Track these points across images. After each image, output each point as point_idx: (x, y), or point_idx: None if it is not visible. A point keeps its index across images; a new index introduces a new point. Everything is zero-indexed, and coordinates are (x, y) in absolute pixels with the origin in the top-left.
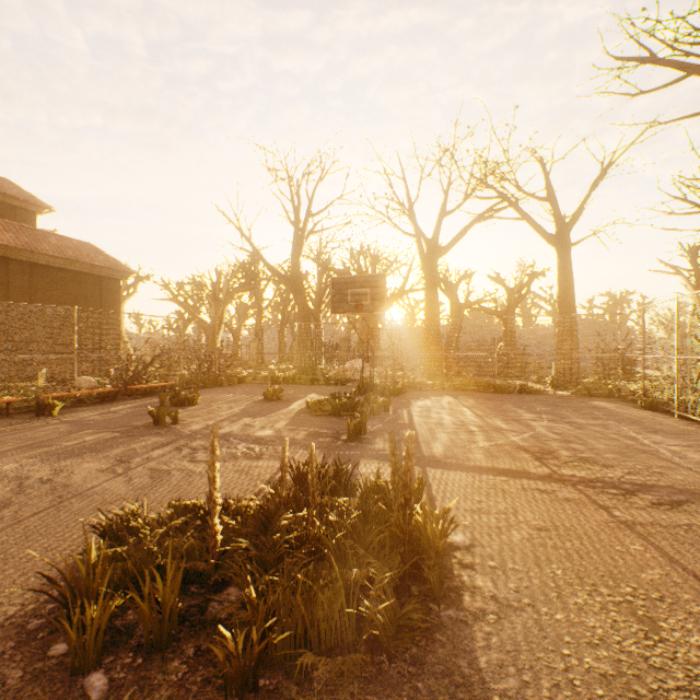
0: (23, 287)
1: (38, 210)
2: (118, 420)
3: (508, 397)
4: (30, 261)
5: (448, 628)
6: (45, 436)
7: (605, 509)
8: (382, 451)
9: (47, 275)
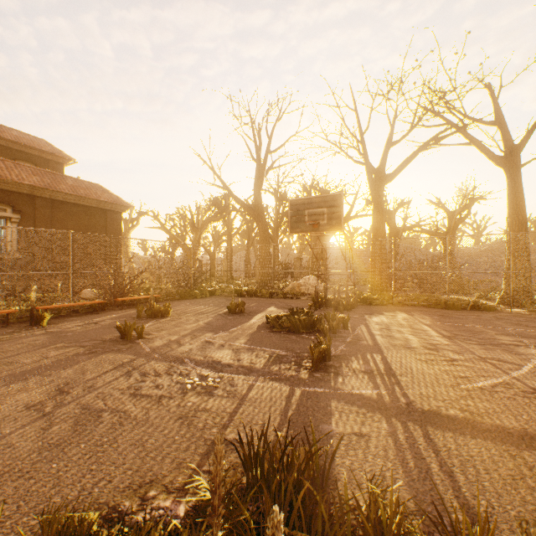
0: (46, 218)
1: (65, 162)
2: (93, 332)
3: (463, 314)
4: (51, 198)
5: None
6: (16, 350)
7: None
8: (355, 388)
9: (64, 209)
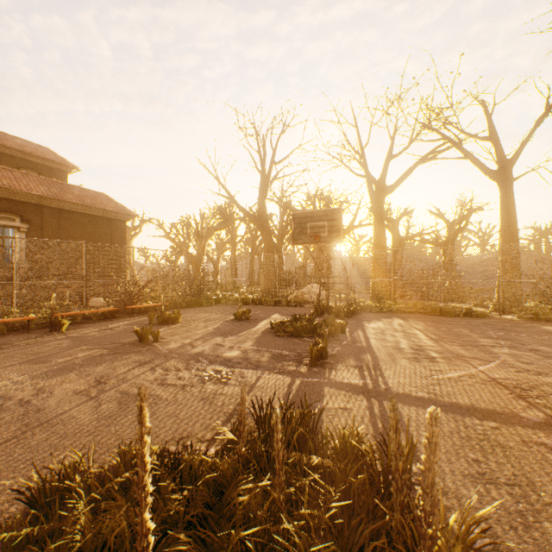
0: (53, 227)
1: (68, 170)
2: (111, 337)
3: (455, 320)
4: (58, 208)
5: None
6: (47, 352)
7: None
8: (345, 379)
9: (71, 218)
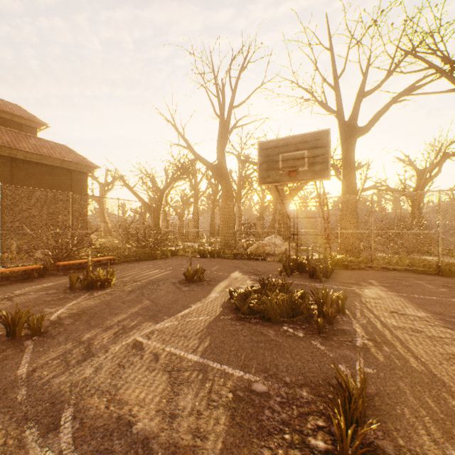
0: (5, 176)
1: (38, 126)
2: None
3: None
4: (10, 156)
5: None
6: None
7: None
8: None
9: (26, 167)
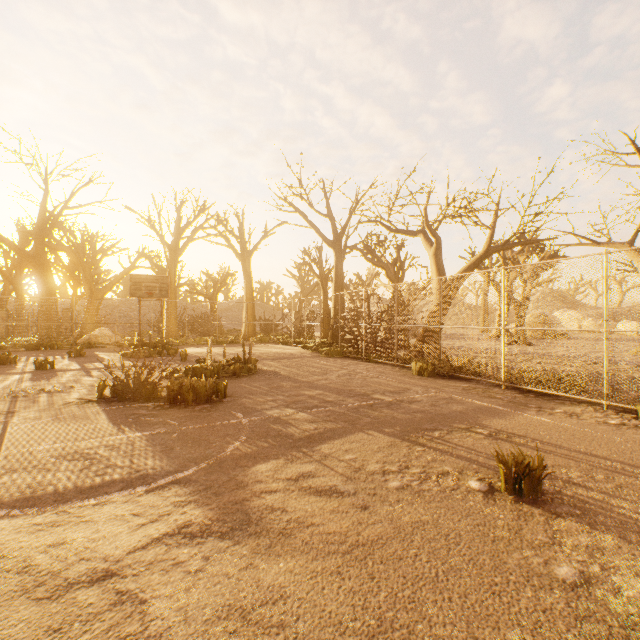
0: None
1: None
2: None
3: (227, 345)
4: None
5: (261, 371)
6: None
7: (279, 361)
8: None
9: None
